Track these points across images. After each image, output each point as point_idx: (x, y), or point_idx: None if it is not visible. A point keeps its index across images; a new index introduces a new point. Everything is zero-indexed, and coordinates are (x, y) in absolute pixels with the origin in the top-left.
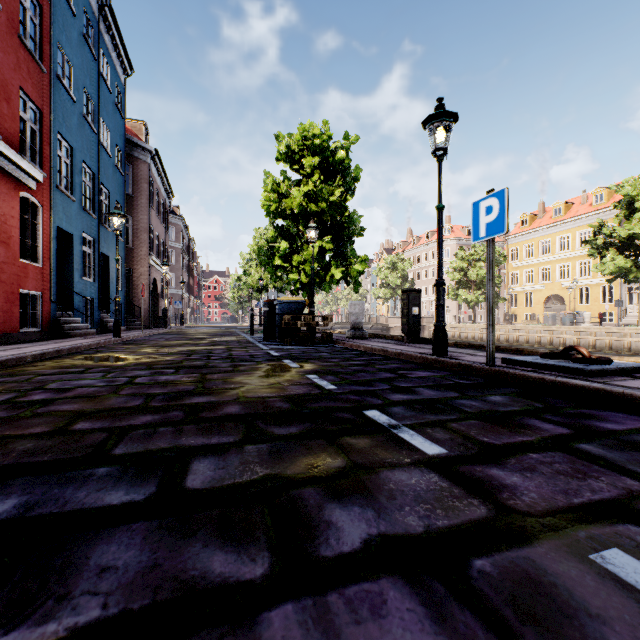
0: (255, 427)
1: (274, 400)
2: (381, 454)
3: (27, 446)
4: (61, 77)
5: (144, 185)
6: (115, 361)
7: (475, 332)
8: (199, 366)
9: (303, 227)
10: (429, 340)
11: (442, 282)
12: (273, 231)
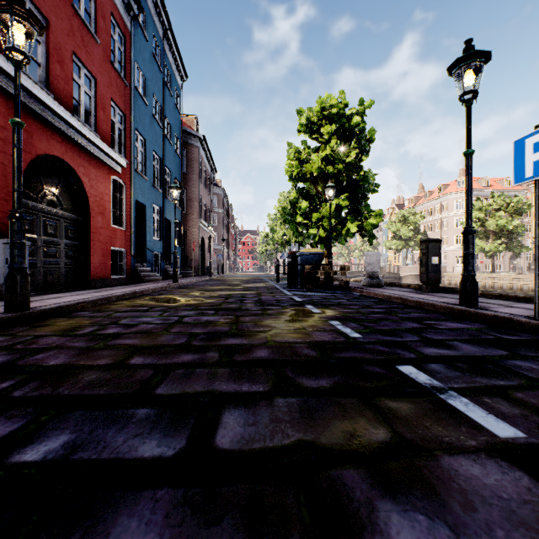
0: (284, 376)
1: (300, 346)
2: (433, 428)
3: (91, 377)
4: (138, 88)
5: (195, 164)
6: (171, 302)
7: (494, 281)
8: (234, 309)
9: (321, 188)
10: (450, 289)
11: (471, 230)
12: (295, 193)
